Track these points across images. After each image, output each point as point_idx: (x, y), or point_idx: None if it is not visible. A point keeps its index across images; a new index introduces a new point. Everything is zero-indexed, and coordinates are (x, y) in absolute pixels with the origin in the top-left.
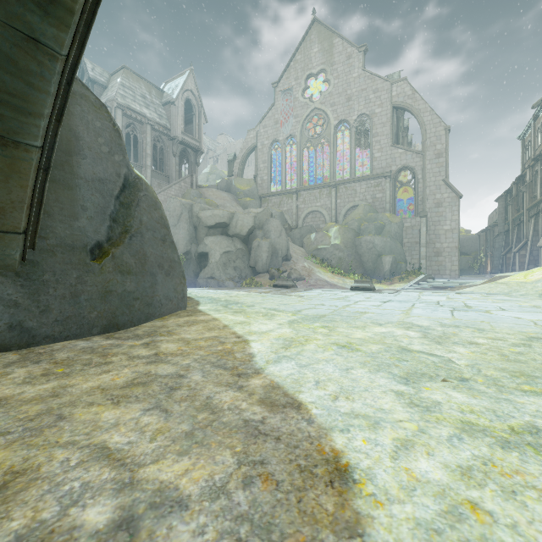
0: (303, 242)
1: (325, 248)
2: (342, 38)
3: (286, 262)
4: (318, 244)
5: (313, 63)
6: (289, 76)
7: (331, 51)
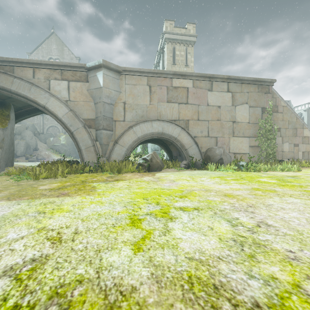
0: (46, 141)
1: (58, 145)
2: (68, 49)
3: (36, 151)
4: (54, 143)
5: (53, 53)
6: (38, 53)
7: (63, 52)
